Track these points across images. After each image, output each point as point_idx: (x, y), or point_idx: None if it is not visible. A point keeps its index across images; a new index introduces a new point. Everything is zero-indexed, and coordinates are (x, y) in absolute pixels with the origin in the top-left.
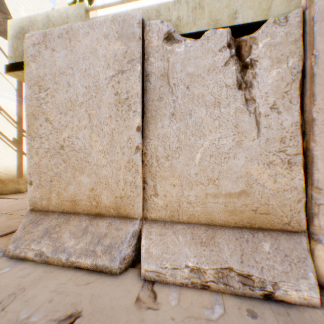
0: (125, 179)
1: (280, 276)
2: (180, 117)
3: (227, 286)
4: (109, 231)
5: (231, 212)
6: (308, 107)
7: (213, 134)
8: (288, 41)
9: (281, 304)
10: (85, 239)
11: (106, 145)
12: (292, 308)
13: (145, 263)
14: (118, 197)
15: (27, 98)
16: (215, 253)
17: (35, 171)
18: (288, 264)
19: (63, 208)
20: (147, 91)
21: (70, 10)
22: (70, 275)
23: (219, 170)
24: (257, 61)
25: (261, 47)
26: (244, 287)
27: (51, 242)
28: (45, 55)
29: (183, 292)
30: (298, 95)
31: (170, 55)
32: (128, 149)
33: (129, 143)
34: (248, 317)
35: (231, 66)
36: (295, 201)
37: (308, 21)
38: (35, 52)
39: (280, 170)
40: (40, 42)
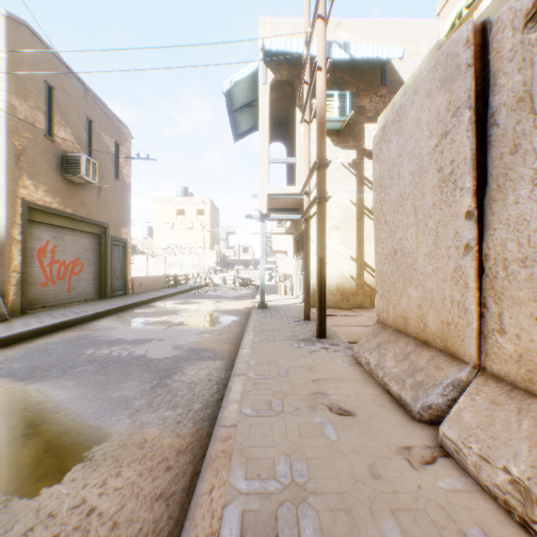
0: (450, 296)
1: None
2: None
3: None
4: (426, 366)
5: None
6: None
7: None
8: None
9: None
10: (403, 365)
11: (430, 245)
12: None
13: (445, 424)
14: (444, 323)
15: (373, 202)
16: None
17: (378, 279)
18: None
19: (396, 325)
20: (490, 144)
21: (422, 65)
22: (376, 392)
23: None
24: None
25: None
26: None
27: (377, 356)
28: (384, 150)
29: (473, 494)
30: None
31: (535, 49)
32: (453, 249)
33: (455, 240)
34: None
35: None
36: None
37: None
38: (377, 152)
39: None
40: (380, 138)
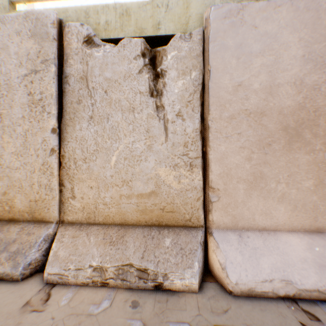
0: (40, 182)
1: (172, 267)
2: (98, 120)
3: (124, 282)
4: (20, 237)
5: (142, 211)
6: (206, 115)
7: (127, 138)
8: (192, 55)
9: (166, 293)
10: None
11: (20, 146)
12: (174, 295)
13: (50, 266)
14: (33, 201)
15: None
16: (120, 252)
17: None
18: (181, 256)
19: None
20: (66, 93)
21: None
22: None
23: (132, 172)
24: (167, 71)
25: (170, 59)
26: (139, 280)
27: None
28: None
29: (80, 292)
30: (199, 105)
31: (89, 58)
32: (43, 151)
33: (44, 145)
34: (129, 307)
35: (144, 74)
36: (196, 199)
37: (207, 40)
38: None
39: (184, 172)
40: None
